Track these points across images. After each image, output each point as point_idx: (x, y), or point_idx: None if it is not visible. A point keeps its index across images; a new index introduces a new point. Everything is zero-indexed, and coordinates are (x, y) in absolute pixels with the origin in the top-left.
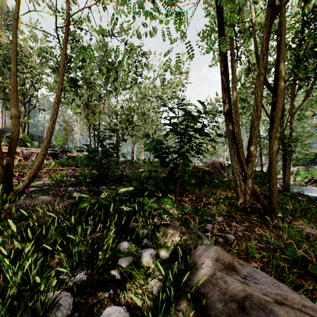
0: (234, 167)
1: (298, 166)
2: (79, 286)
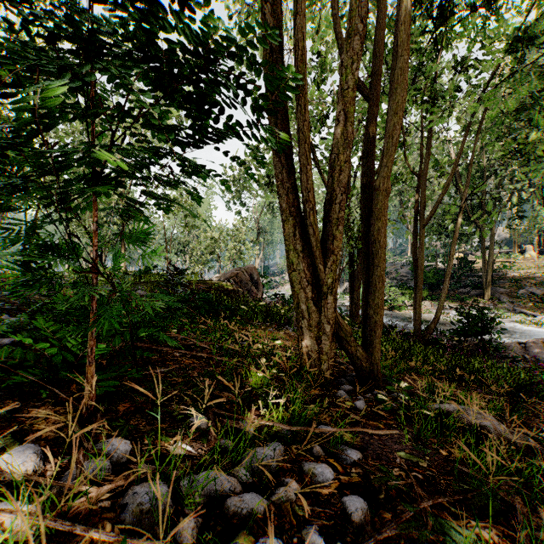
0: (293, 266)
1: None
2: None
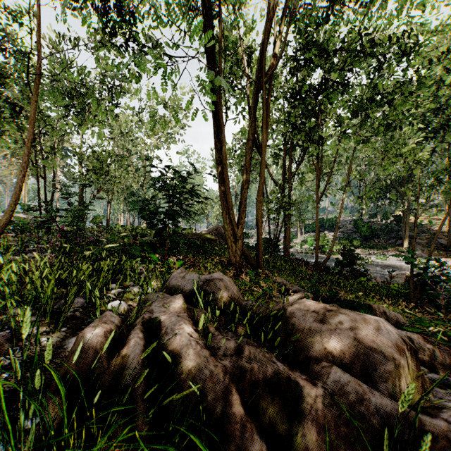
0: (226, 229)
1: (309, 233)
2: (85, 299)
